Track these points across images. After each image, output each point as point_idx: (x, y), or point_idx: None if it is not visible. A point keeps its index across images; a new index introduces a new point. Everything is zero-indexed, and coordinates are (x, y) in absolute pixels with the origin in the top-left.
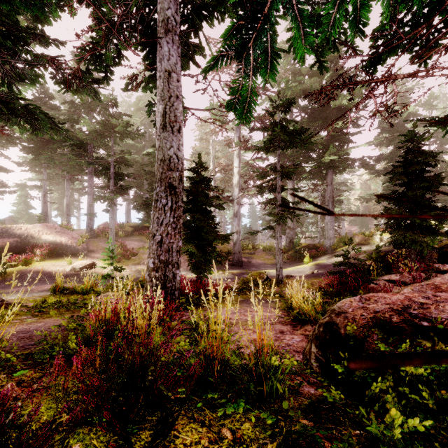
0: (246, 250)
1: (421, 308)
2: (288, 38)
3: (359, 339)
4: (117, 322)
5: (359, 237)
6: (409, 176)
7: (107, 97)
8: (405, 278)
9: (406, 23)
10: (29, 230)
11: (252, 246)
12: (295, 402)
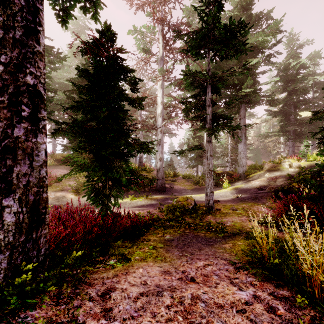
0: (168, 177)
1: None
2: None
3: None
4: None
5: (269, 164)
6: None
7: None
8: None
9: None
10: None
11: (173, 174)
12: None
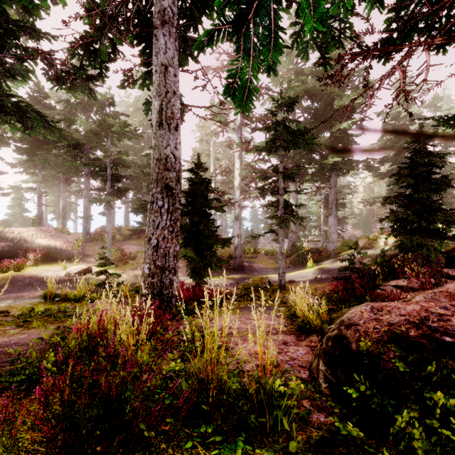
0: (247, 254)
1: (441, 320)
2: (291, 33)
3: (373, 356)
4: (102, 337)
5: (363, 241)
6: (415, 178)
7: (103, 96)
8: (413, 284)
9: (424, 3)
10: (22, 234)
11: (254, 250)
12: (303, 434)
